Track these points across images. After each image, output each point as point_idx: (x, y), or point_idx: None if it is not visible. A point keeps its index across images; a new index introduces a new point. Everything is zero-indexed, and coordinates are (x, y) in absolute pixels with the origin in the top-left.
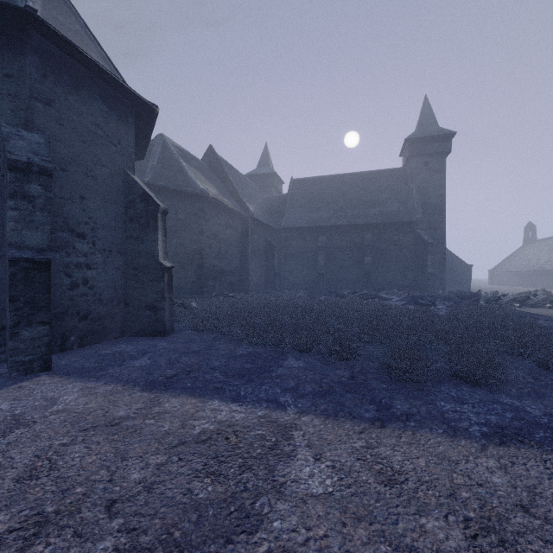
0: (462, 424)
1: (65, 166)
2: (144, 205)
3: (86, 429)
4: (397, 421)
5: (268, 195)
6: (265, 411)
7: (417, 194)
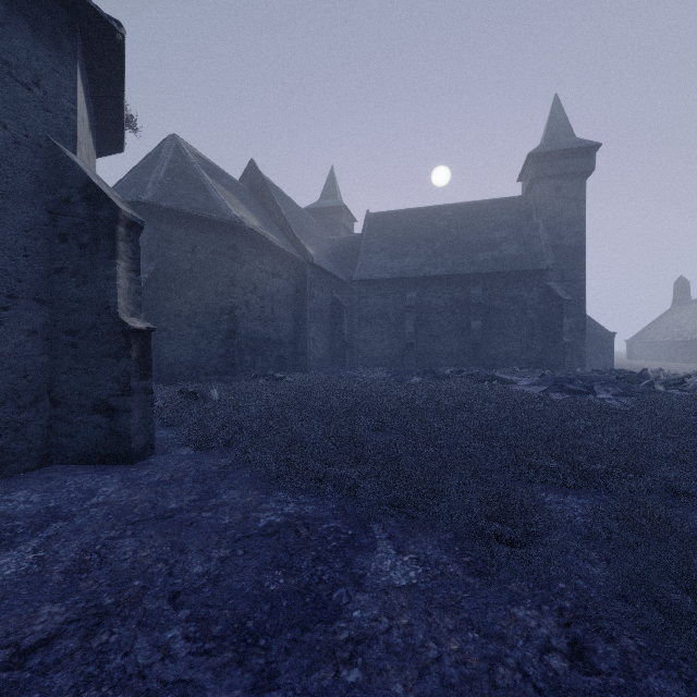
0: None
1: None
2: (89, 207)
3: None
4: None
5: (334, 236)
6: None
7: (546, 232)
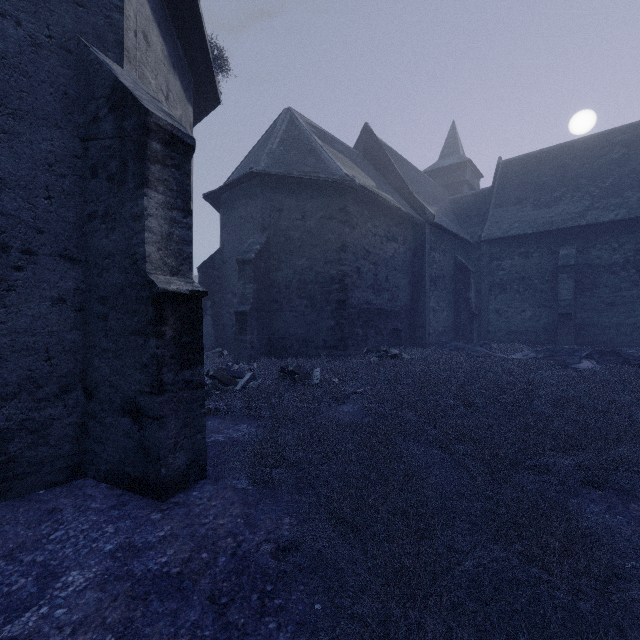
0: None
1: None
2: (115, 119)
3: None
4: None
5: (457, 195)
6: None
7: None
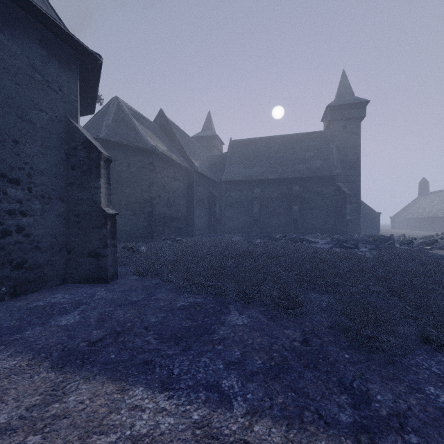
0: None
1: None
2: (86, 152)
3: None
4: (390, 431)
5: (211, 154)
6: (203, 411)
7: (337, 153)
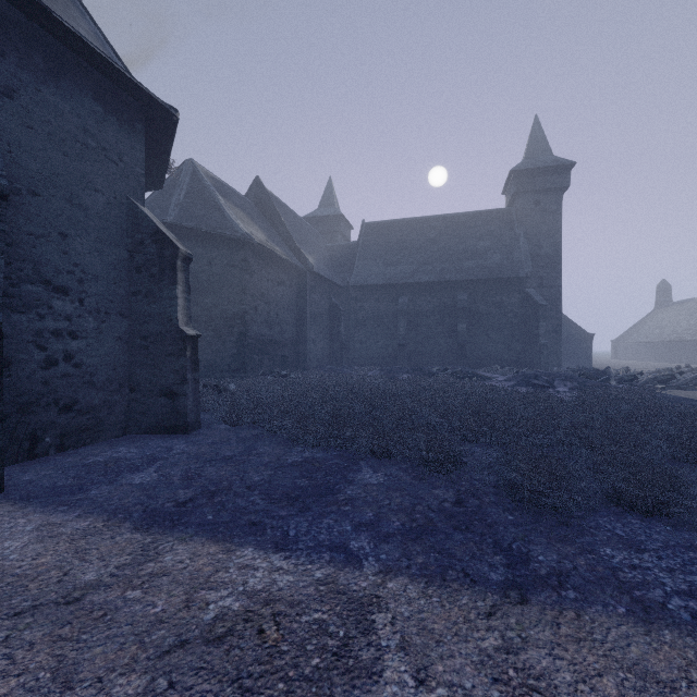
0: (653, 594)
1: (35, 188)
2: (157, 248)
3: (20, 613)
4: (545, 588)
5: (332, 244)
6: (328, 570)
7: (526, 243)
